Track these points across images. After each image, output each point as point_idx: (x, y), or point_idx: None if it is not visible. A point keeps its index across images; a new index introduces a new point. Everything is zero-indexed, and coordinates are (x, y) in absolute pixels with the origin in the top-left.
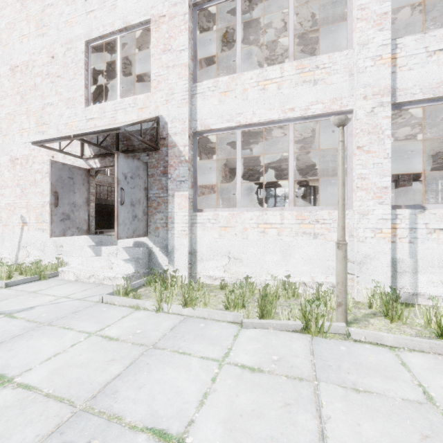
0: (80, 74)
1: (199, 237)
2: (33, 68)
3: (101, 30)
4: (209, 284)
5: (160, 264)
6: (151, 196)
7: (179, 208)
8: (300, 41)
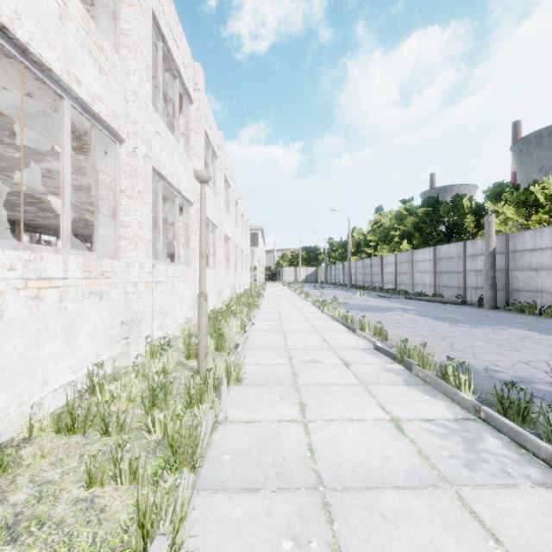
0: None
1: None
2: None
3: None
4: None
5: None
6: None
7: None
8: None
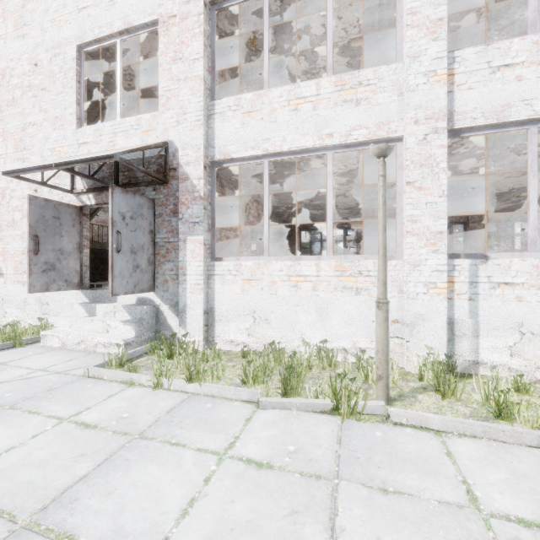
0: (70, 87)
1: (217, 293)
2: (11, 78)
3: (96, 32)
4: (229, 350)
5: (169, 325)
6: (159, 241)
7: (192, 256)
8: (345, 51)
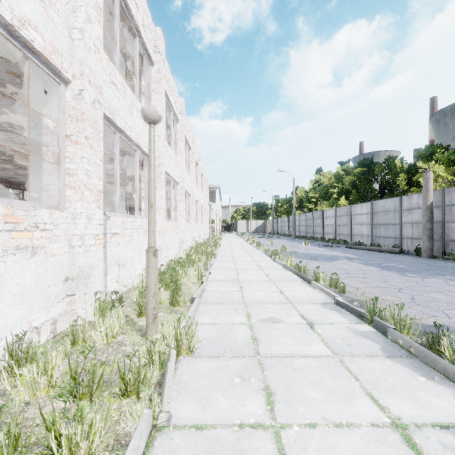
0: None
1: None
2: None
3: None
4: None
5: None
6: None
7: None
8: None
